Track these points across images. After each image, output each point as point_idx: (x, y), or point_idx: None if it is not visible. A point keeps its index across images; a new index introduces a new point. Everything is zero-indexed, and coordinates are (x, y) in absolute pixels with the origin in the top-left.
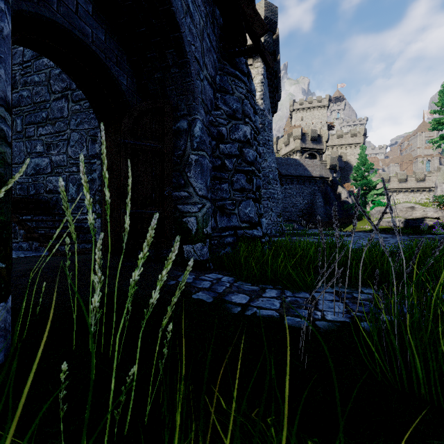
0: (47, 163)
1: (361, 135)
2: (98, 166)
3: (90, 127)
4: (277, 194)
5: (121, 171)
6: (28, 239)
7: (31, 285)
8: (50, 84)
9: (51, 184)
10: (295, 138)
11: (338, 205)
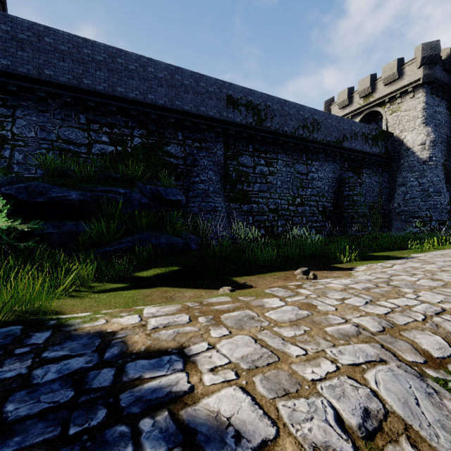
0: None
1: None
2: None
3: None
4: None
5: None
6: None
7: None
8: None
9: None
10: None
11: None
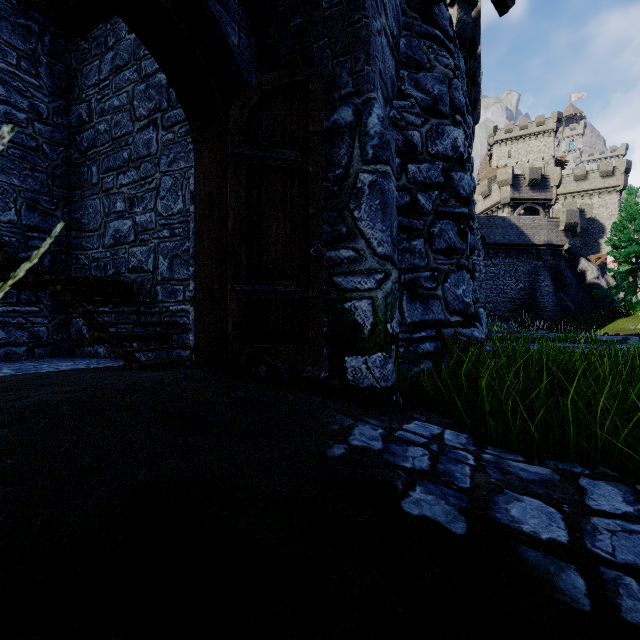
0: (130, 227)
1: (620, 172)
2: (192, 214)
3: (188, 165)
4: (480, 272)
5: (228, 209)
6: (95, 341)
7: (7, 452)
8: (133, 107)
9: (135, 258)
10: (501, 184)
11: (581, 291)
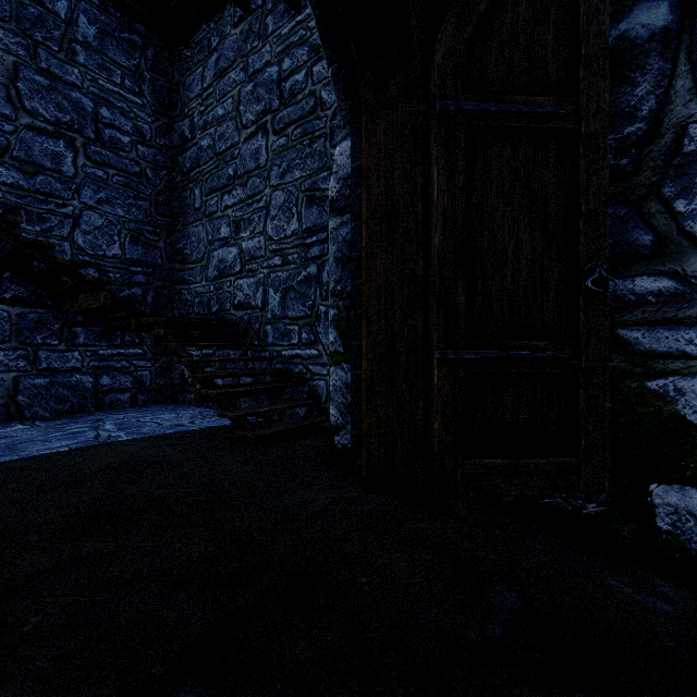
0: (235, 255)
1: None
2: (334, 231)
3: (304, 173)
4: None
5: (434, 212)
6: (201, 399)
7: None
8: (239, 113)
9: (241, 292)
10: None
11: None
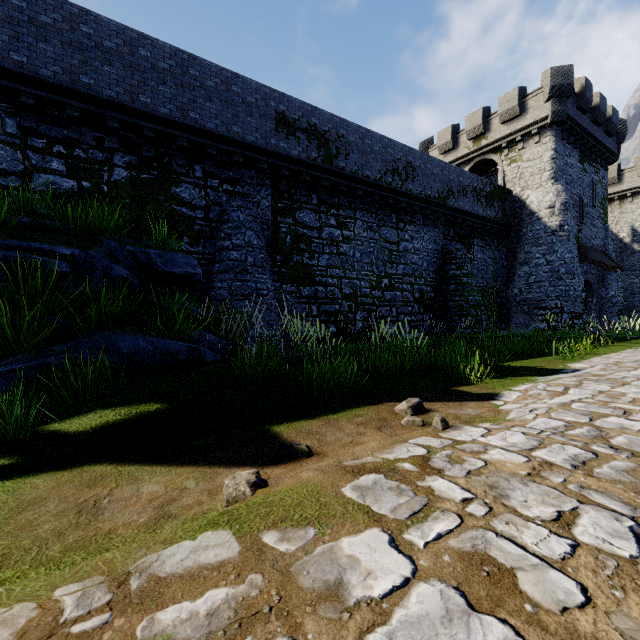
0: None
1: None
2: None
3: None
4: None
5: None
6: None
7: None
8: None
9: None
10: None
11: None
